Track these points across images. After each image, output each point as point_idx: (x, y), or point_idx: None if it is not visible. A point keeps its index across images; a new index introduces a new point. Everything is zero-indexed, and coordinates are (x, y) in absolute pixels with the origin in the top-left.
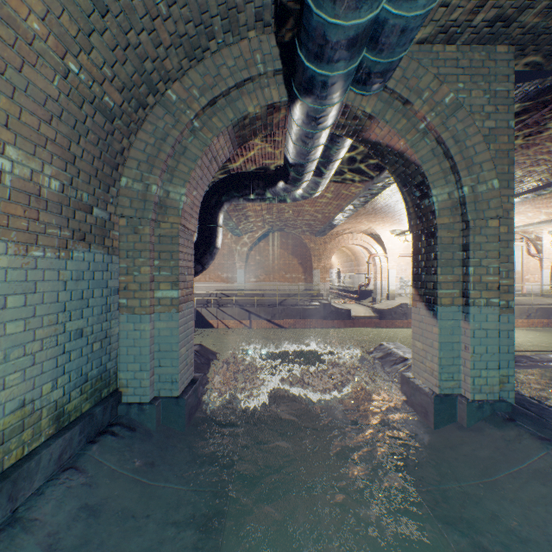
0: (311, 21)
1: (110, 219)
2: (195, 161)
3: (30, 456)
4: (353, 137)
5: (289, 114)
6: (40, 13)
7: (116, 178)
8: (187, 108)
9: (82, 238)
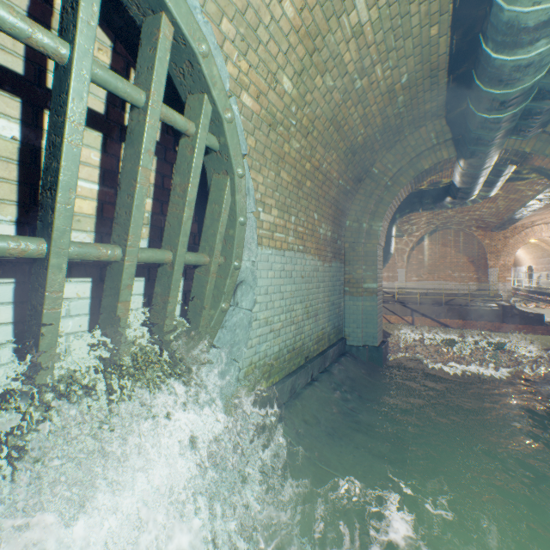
0: (470, 135)
1: (341, 244)
2: (387, 206)
3: (325, 351)
4: (516, 164)
5: (455, 162)
6: (336, 170)
7: (344, 222)
8: (384, 176)
9: (334, 256)
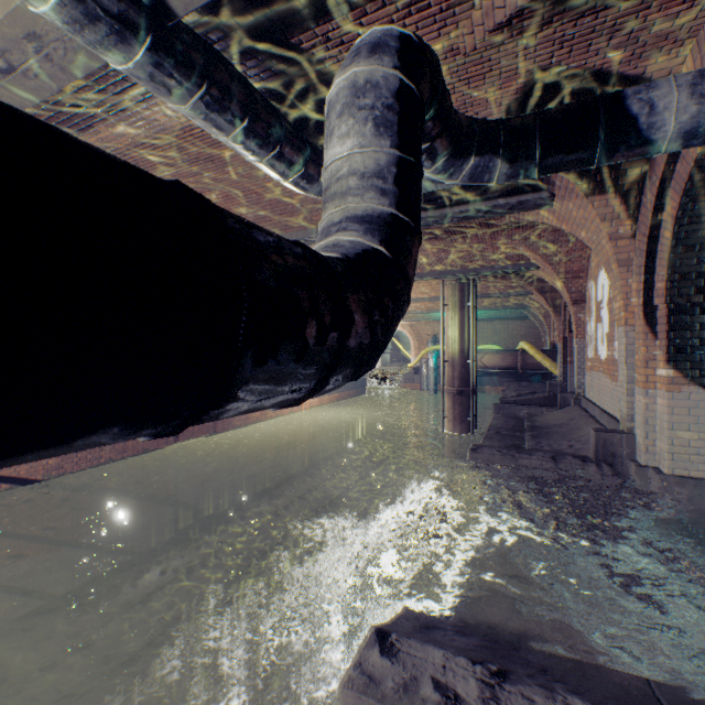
0: None
1: None
2: None
3: None
4: None
5: None
6: None
7: None
8: None
9: None
